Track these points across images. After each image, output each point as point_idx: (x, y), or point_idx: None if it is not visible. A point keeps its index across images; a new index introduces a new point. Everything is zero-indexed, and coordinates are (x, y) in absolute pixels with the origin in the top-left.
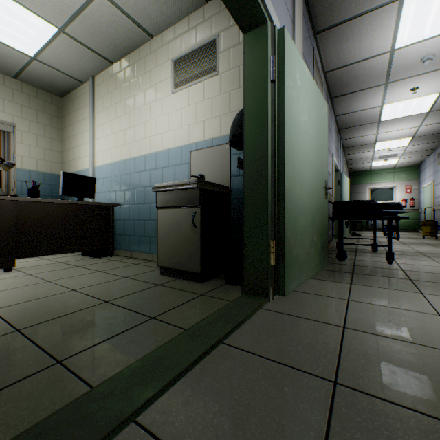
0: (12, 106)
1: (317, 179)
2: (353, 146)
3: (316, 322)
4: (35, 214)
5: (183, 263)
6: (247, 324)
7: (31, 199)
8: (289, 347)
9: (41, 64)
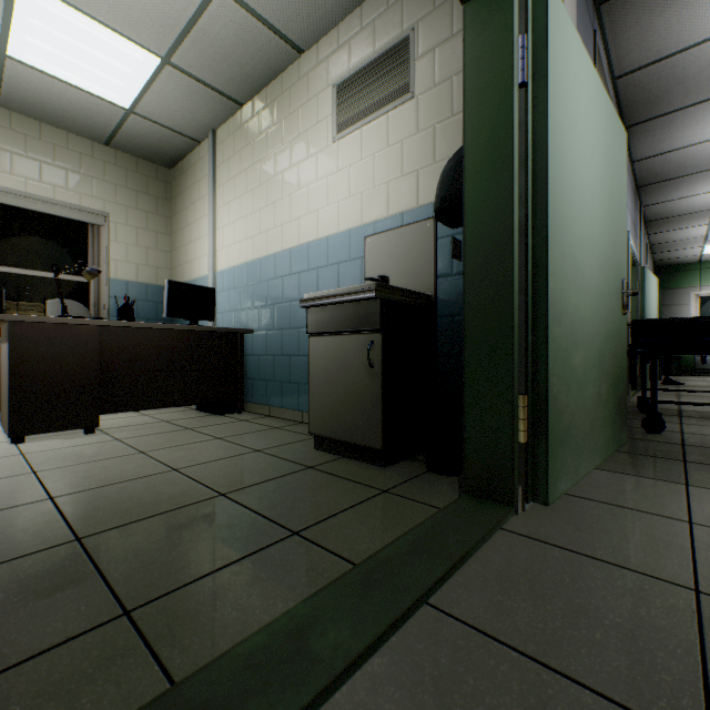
0: (103, 186)
1: (608, 275)
2: (665, 218)
3: (626, 571)
4: (128, 347)
5: (352, 431)
6: (476, 564)
7: (122, 324)
8: (573, 631)
9: (140, 120)
